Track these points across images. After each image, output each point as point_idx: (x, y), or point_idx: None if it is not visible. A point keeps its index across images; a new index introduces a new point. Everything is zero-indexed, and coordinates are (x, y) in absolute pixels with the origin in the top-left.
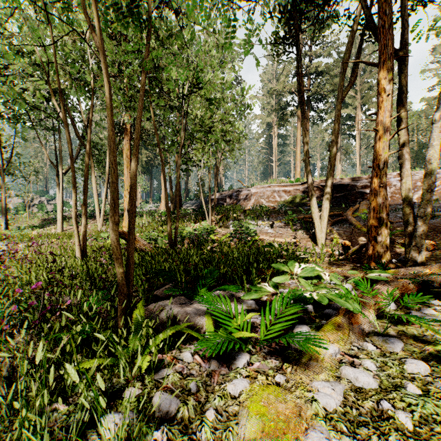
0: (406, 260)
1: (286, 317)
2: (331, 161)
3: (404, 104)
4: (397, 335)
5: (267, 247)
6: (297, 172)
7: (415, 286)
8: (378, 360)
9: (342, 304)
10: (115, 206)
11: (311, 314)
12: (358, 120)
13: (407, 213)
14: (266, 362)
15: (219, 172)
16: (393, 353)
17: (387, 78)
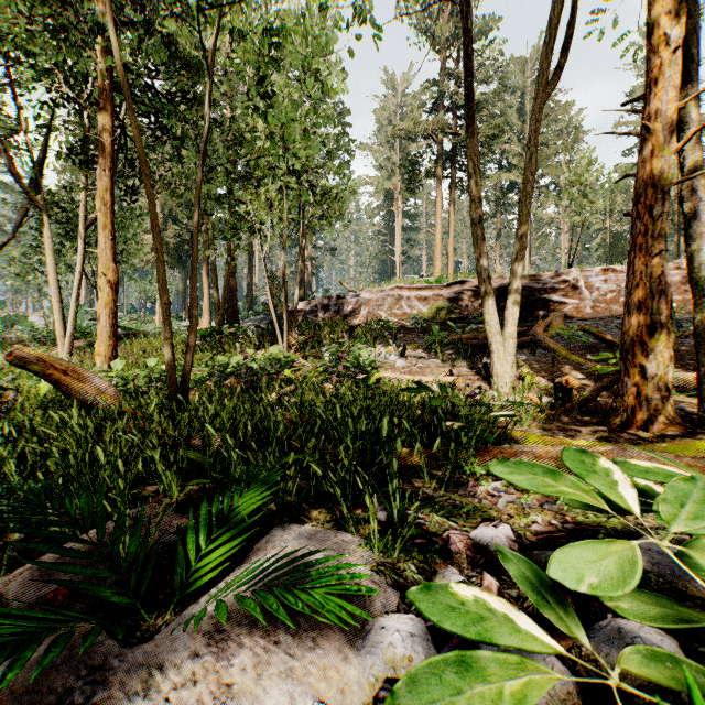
0: (704, 417)
1: None
2: (523, 222)
3: (695, 83)
4: None
5: (415, 391)
6: (436, 269)
7: None
8: None
9: None
10: None
11: None
12: None
13: (703, 316)
14: None
15: (307, 269)
16: None
17: (670, 16)
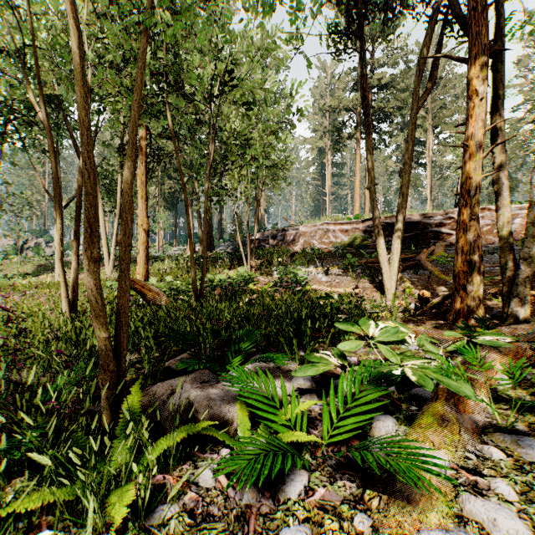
0: (505, 316)
1: (364, 407)
2: (403, 189)
3: (501, 112)
4: (528, 430)
5: (324, 298)
6: (356, 208)
7: (532, 352)
8: (516, 479)
9: (457, 389)
10: (92, 232)
11: (393, 396)
12: (429, 146)
13: (505, 255)
14: (335, 488)
15: (260, 208)
16: (533, 465)
17: (480, 77)
